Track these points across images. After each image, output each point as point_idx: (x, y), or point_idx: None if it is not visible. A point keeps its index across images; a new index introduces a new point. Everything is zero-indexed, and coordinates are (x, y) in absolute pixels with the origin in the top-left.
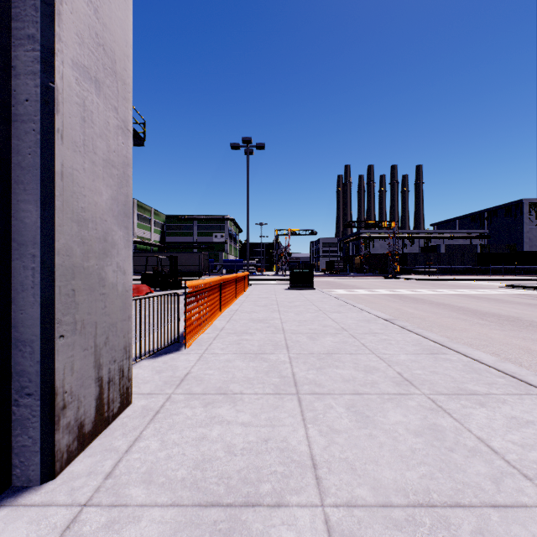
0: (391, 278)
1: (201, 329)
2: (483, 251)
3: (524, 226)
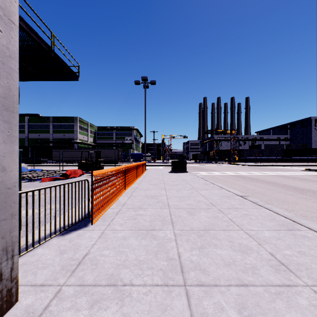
0: (232, 165)
1: (108, 205)
2: (287, 148)
3: (312, 133)
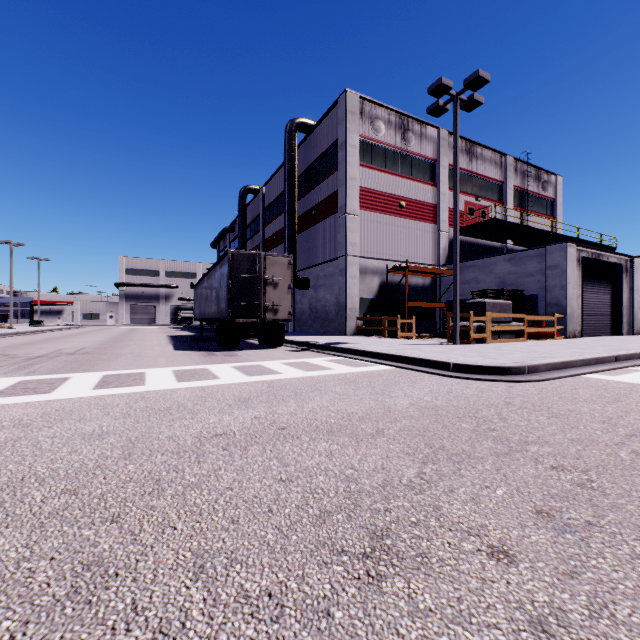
0: None
1: None
2: None
3: None
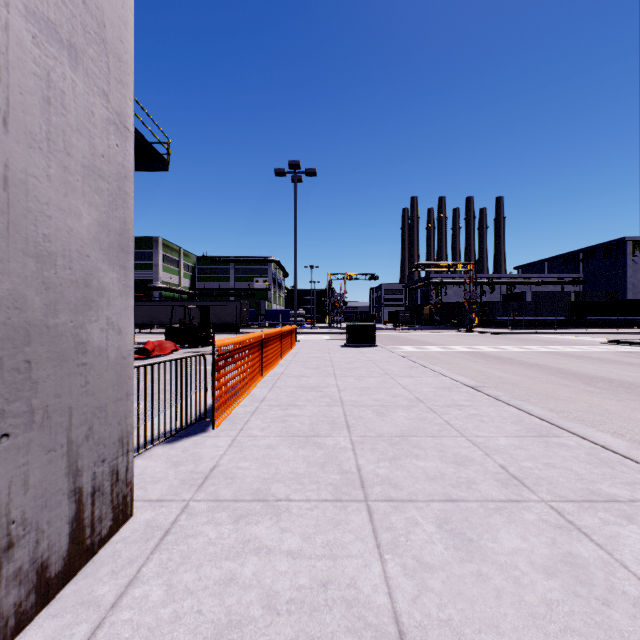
0: (468, 332)
1: (236, 400)
2: (578, 299)
3: (627, 269)
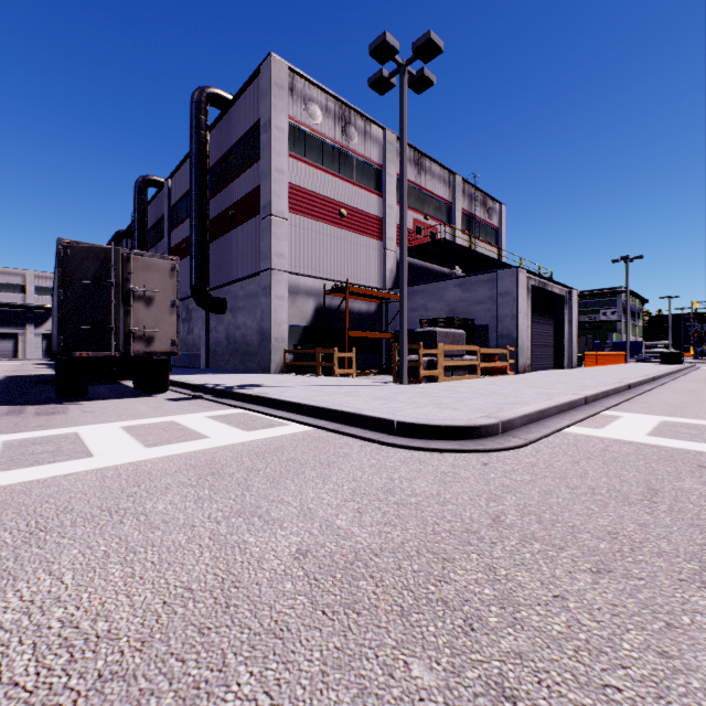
0: None
1: (588, 366)
2: None
3: None
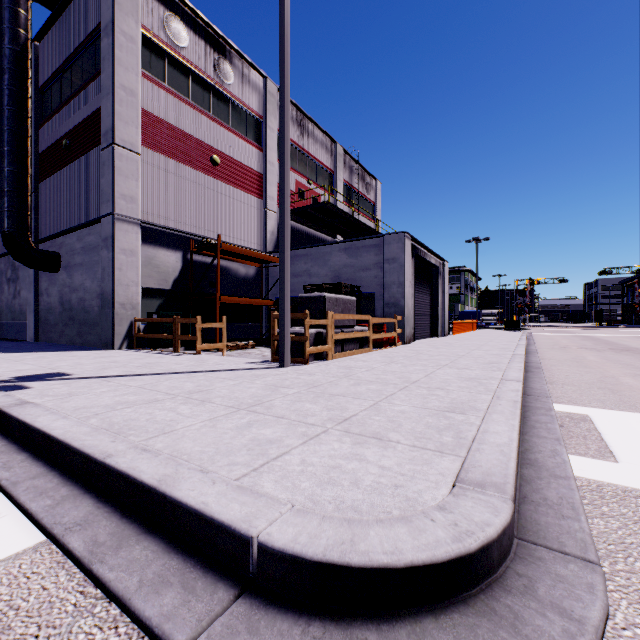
0: None
1: (455, 334)
2: None
3: None
